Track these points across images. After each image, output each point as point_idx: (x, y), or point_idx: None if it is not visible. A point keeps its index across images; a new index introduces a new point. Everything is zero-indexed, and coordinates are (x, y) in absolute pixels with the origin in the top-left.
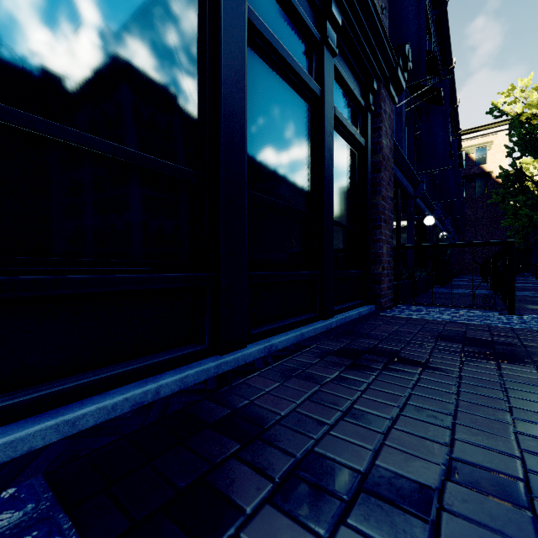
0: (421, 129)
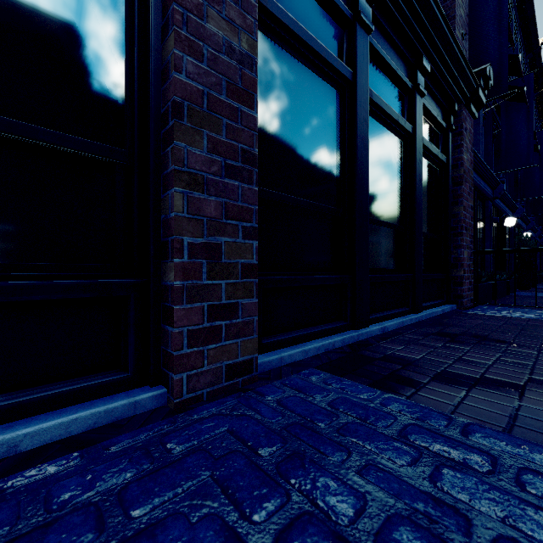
0: (501, 128)
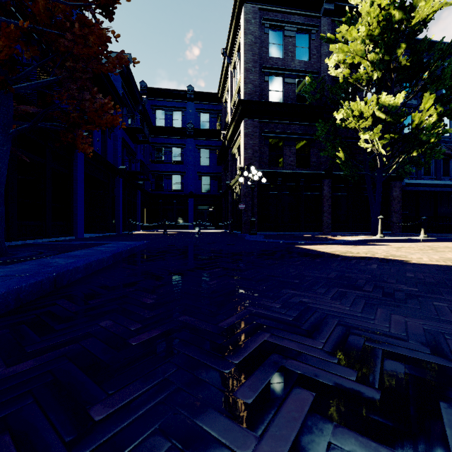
0: None
